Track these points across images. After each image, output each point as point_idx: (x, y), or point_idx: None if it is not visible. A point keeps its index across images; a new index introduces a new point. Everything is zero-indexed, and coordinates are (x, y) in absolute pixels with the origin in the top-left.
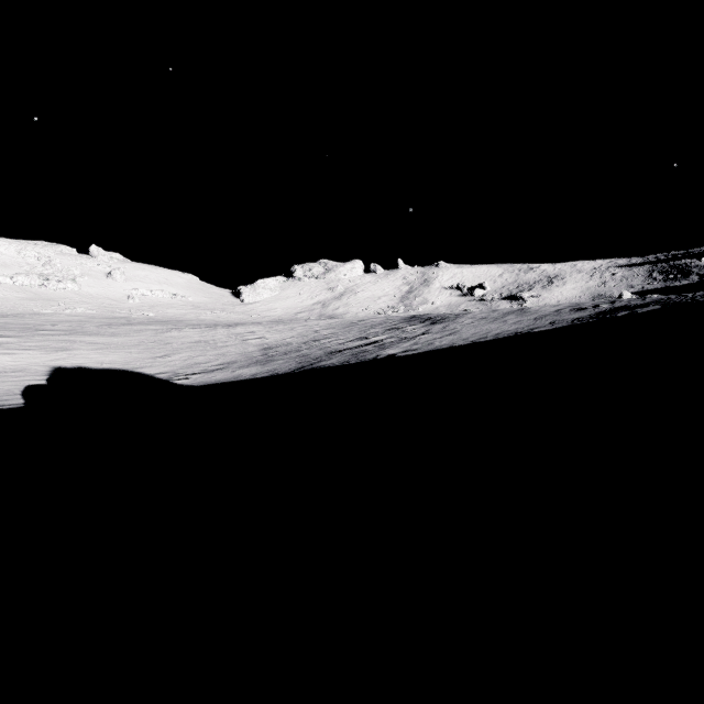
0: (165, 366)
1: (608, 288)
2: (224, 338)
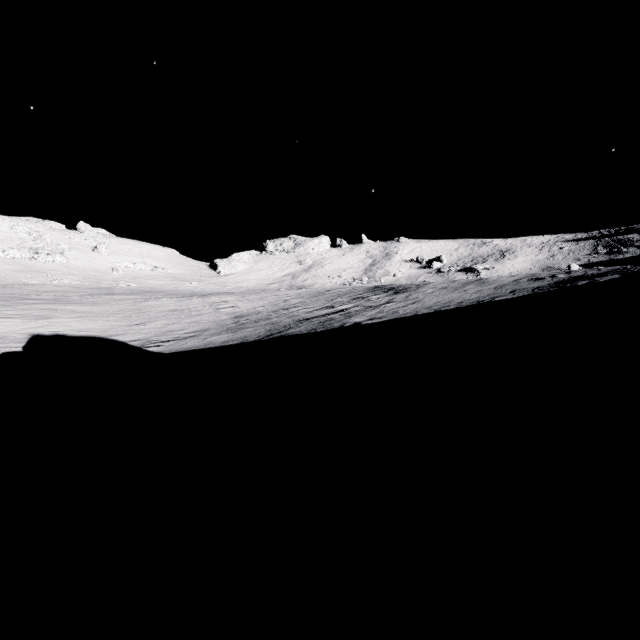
0: (140, 334)
1: (557, 261)
2: (199, 307)
